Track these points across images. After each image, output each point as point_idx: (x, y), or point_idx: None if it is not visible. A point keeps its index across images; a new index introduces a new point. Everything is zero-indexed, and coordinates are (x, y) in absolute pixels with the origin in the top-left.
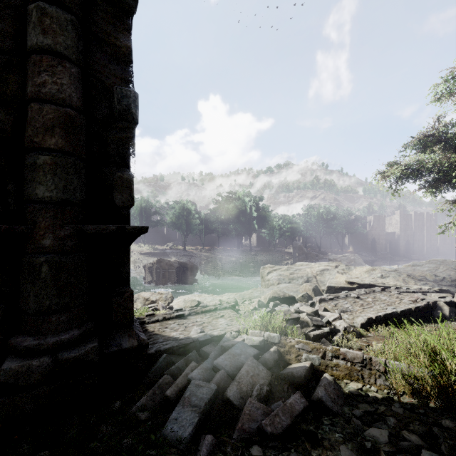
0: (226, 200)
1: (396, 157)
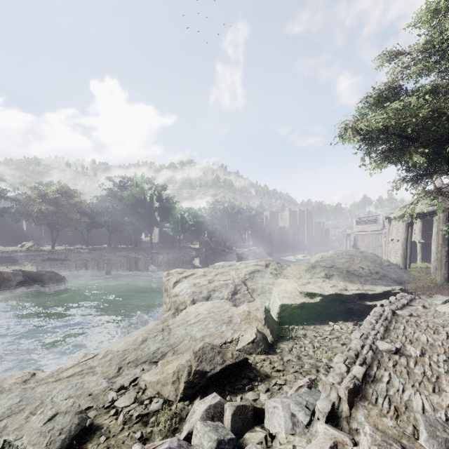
0: (120, 186)
1: (359, 110)
